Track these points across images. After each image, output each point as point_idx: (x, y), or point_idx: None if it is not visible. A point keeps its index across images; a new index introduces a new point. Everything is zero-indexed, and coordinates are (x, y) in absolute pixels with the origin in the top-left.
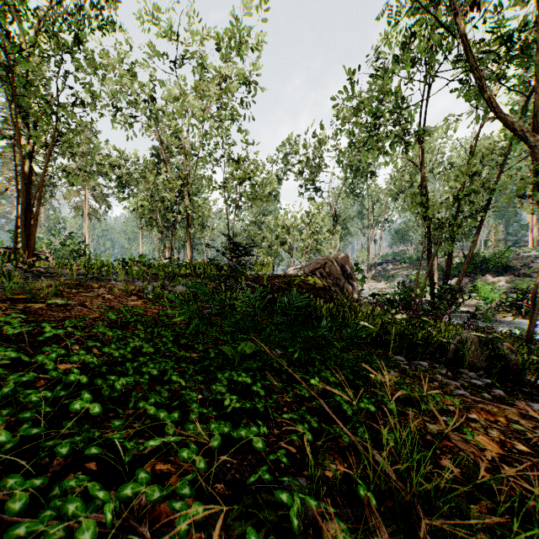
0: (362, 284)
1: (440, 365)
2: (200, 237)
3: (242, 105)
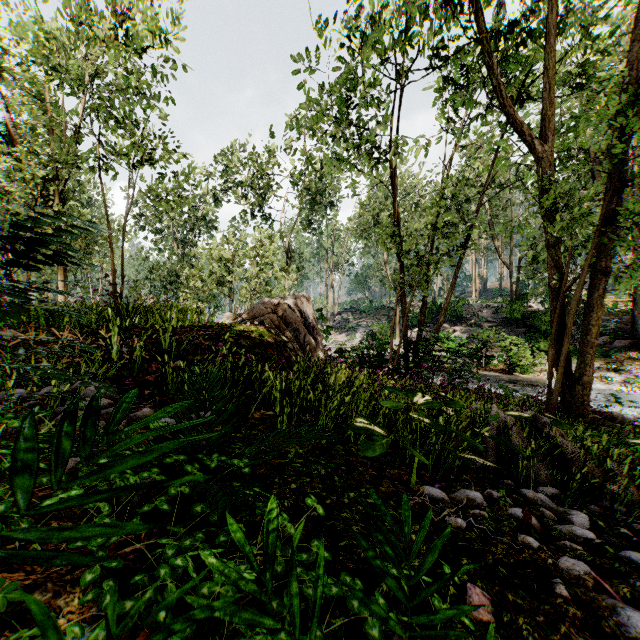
0: (327, 336)
1: (499, 493)
2: (89, 270)
3: (155, 74)
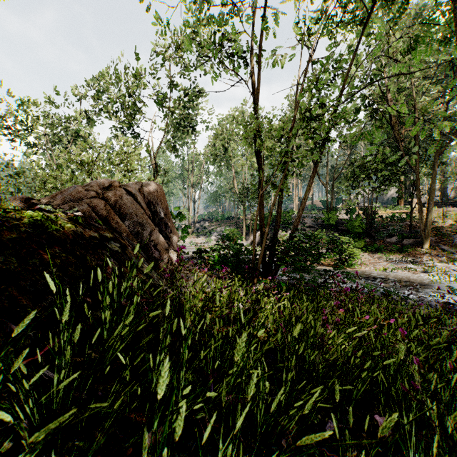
0: (184, 236)
1: None
2: None
3: None
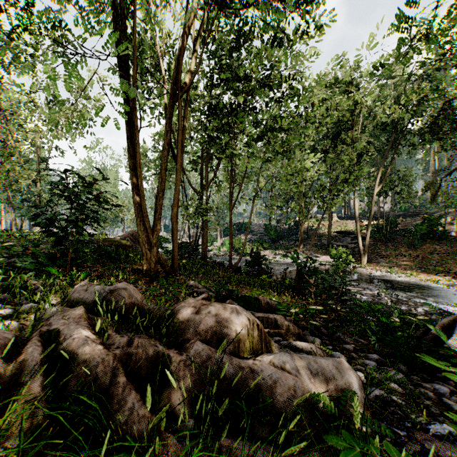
0: None
1: None
2: None
3: None
